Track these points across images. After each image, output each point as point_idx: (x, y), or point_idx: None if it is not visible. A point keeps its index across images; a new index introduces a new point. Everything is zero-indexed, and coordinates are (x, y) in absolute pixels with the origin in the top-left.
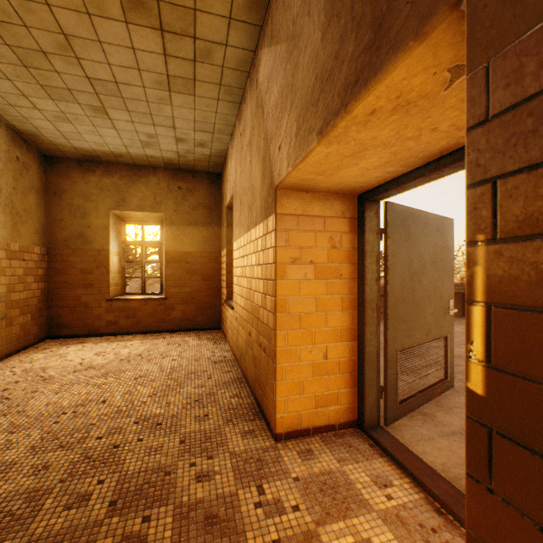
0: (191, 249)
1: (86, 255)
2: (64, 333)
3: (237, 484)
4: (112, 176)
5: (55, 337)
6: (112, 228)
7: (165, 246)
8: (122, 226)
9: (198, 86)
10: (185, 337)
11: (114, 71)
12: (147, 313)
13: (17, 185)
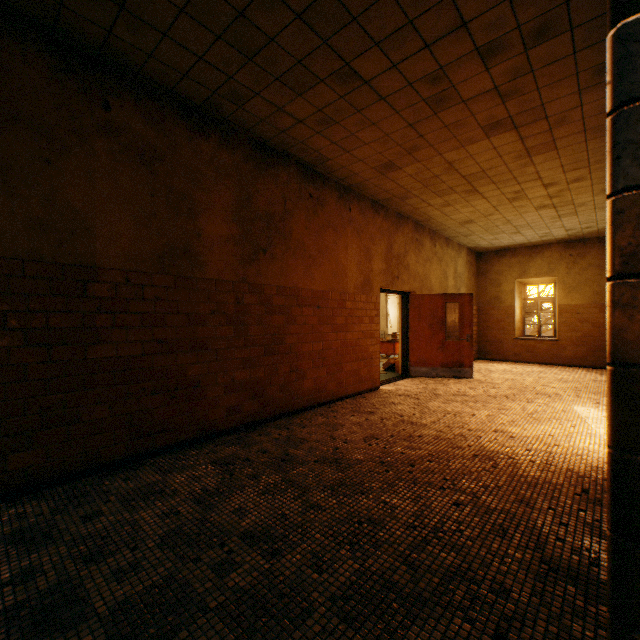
0: (580, 302)
1: (499, 310)
2: (486, 357)
3: (587, 400)
4: (516, 256)
5: (481, 359)
6: (515, 291)
7: (556, 301)
8: (521, 288)
9: (578, 212)
10: (574, 369)
11: (527, 221)
12: (541, 350)
13: (468, 275)
